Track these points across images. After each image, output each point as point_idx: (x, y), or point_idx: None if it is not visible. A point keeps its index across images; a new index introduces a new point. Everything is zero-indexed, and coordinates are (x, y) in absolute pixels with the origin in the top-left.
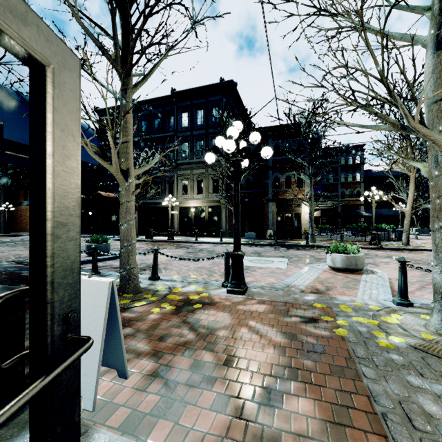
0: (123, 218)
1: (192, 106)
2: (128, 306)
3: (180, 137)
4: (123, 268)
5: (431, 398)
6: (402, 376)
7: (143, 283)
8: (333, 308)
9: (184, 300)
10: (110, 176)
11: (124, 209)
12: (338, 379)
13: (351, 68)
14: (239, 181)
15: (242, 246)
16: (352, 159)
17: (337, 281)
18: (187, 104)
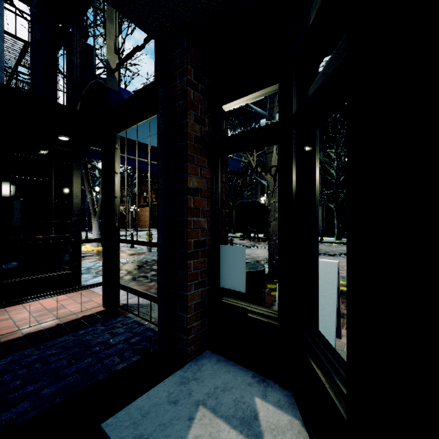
0: (272, 216)
1: None
2: None
3: None
4: (273, 258)
5: None
6: None
7: None
8: None
9: None
10: None
11: (273, 208)
12: None
13: None
14: None
15: None
16: None
17: None
18: None
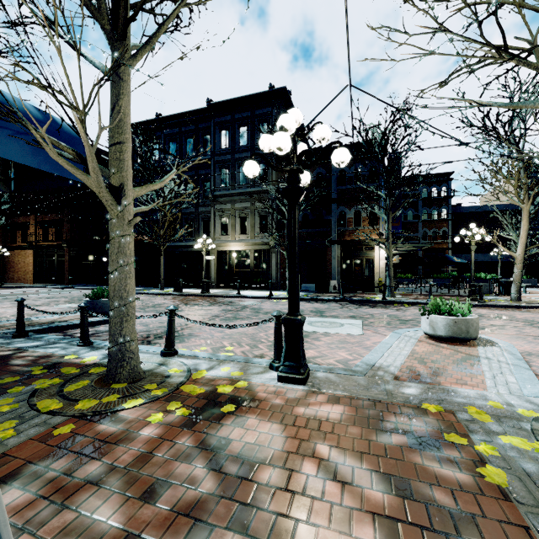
0: (114, 262)
1: (233, 121)
2: (112, 409)
3: (218, 161)
4: (113, 342)
5: None
6: None
7: (151, 362)
8: (457, 413)
9: (207, 395)
10: None
11: (115, 248)
12: None
13: (490, 2)
14: (296, 204)
15: None
16: (437, 191)
17: (444, 358)
18: (227, 119)
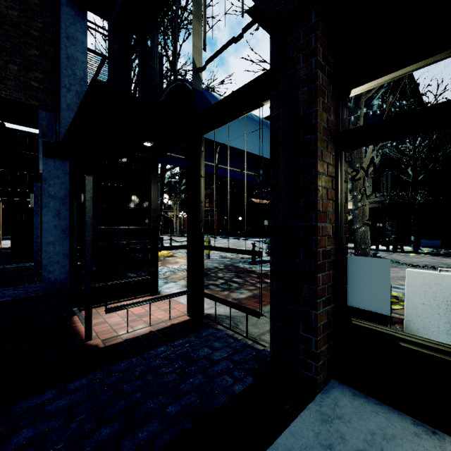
0: (360, 221)
1: None
2: None
3: None
4: None
5: None
6: None
7: None
8: None
9: None
10: (257, 184)
11: (360, 213)
12: None
13: None
14: None
15: (431, 257)
16: None
17: None
18: None
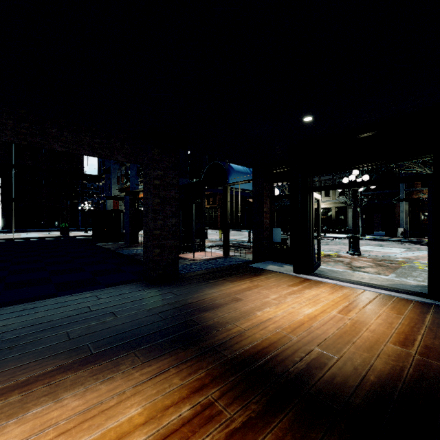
0: None
1: None
2: None
3: None
4: None
5: (418, 273)
6: (414, 271)
7: None
8: (408, 262)
9: (326, 255)
10: None
11: None
12: (387, 269)
13: None
14: (356, 200)
15: (367, 241)
16: None
17: None
18: None
